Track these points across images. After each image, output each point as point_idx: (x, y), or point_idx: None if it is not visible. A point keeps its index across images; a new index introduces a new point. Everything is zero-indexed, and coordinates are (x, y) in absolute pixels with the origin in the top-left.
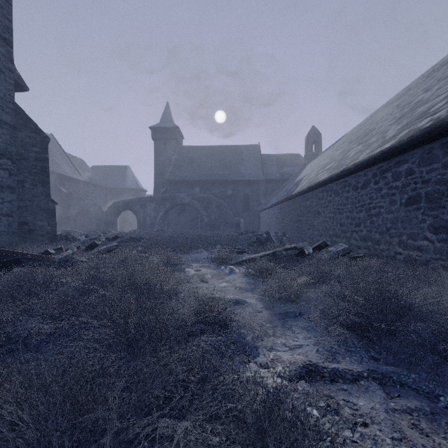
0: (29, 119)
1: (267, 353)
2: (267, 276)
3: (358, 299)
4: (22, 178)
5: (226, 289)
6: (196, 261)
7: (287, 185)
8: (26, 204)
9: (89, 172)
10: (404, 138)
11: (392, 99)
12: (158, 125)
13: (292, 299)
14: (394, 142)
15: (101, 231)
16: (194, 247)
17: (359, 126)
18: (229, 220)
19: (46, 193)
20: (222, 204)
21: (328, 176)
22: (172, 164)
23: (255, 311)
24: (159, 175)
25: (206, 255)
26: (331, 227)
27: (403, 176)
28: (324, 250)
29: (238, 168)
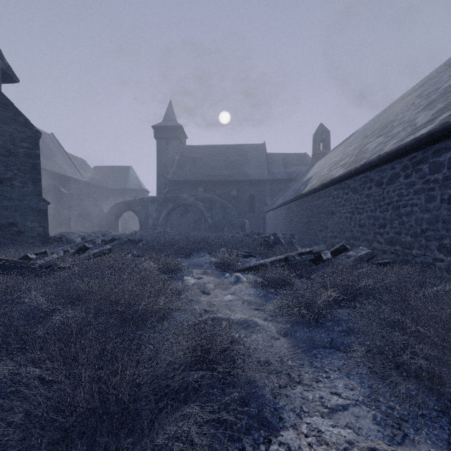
0: (18, 112)
1: (297, 421)
2: (281, 287)
3: (423, 332)
4: (11, 176)
5: (232, 304)
6: (197, 266)
7: (294, 184)
8: (15, 203)
9: (90, 172)
10: (450, 120)
11: (409, 91)
12: (161, 124)
13: (317, 320)
14: (434, 126)
15: (101, 232)
16: (196, 250)
17: (372, 121)
18: (234, 222)
19: (37, 192)
20: (226, 204)
21: (345, 172)
22: (175, 163)
23: (270, 337)
24: (162, 175)
25: (209, 260)
26: (348, 229)
27: (445, 166)
28: (341, 254)
29: (243, 167)
